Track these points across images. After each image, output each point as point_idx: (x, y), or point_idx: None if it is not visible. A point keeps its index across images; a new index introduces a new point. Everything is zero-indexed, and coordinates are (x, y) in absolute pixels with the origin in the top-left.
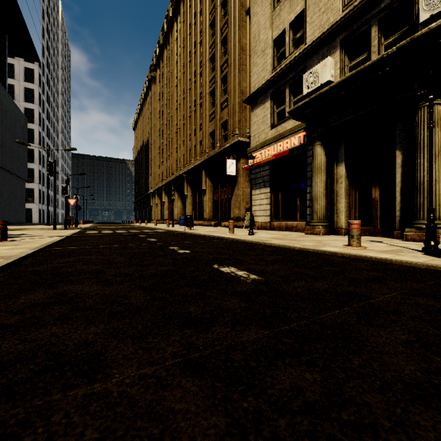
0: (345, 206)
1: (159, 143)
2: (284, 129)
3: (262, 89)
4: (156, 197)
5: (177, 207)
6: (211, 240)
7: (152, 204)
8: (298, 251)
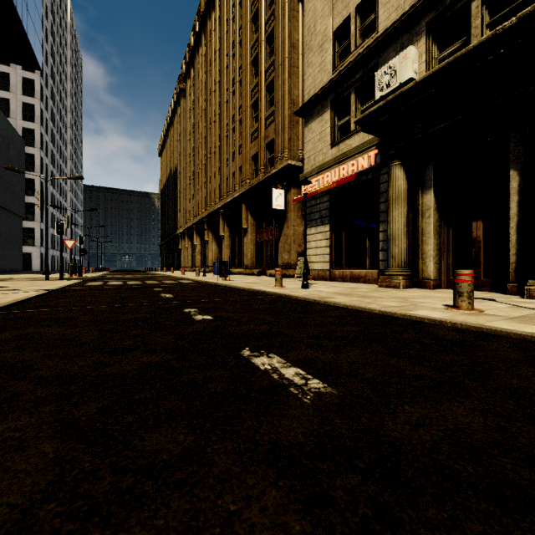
0: (434, 249)
1: (190, 172)
2: (348, 147)
3: (319, 95)
4: (185, 238)
5: (211, 251)
6: (249, 296)
7: (181, 247)
8: (379, 318)
